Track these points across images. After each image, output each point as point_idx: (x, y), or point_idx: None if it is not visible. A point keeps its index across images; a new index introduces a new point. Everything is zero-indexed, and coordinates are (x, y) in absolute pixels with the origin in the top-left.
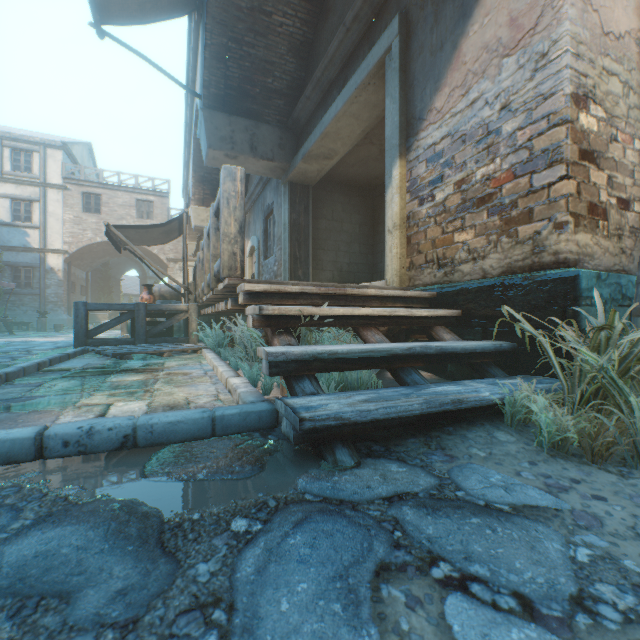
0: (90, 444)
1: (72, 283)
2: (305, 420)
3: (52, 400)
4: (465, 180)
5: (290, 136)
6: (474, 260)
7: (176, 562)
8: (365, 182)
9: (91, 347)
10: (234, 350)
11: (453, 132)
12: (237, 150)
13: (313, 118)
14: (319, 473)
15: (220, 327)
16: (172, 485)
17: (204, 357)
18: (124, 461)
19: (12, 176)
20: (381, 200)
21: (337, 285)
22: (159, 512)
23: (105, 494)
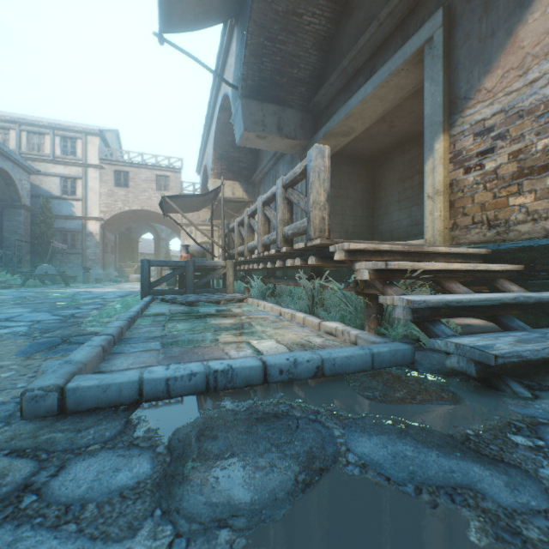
0: (295, 372)
1: (105, 244)
2: (497, 357)
3: (195, 338)
4: (522, 150)
5: (309, 118)
6: (534, 221)
7: (516, 467)
8: (368, 155)
9: (158, 296)
10: (281, 299)
11: (507, 108)
12: (267, 131)
13: (334, 101)
14: (515, 401)
15: (262, 280)
16: (404, 407)
17: (254, 305)
18: (332, 387)
19: (61, 159)
20: (382, 170)
21: (400, 244)
22: (432, 427)
23: (363, 412)
